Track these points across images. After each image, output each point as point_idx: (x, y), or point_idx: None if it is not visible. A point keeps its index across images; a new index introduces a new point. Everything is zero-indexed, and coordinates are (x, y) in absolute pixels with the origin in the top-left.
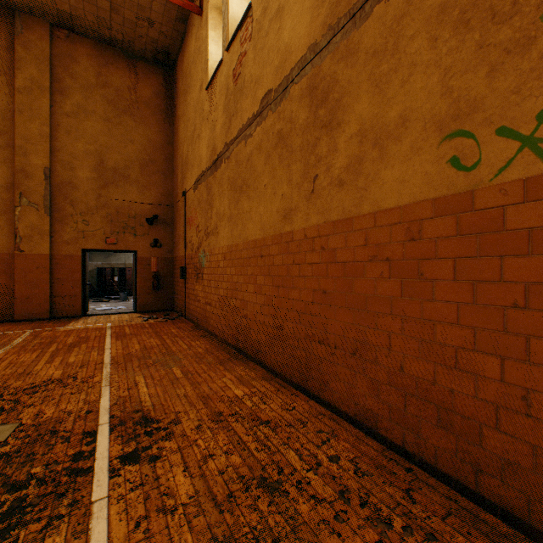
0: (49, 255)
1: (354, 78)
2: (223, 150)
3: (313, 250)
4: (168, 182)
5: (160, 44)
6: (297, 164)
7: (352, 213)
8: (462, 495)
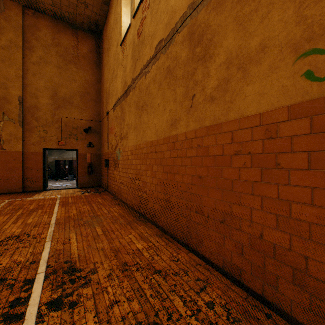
0: (22, 152)
1: (222, 22)
2: (131, 83)
3: (192, 147)
4: (98, 106)
5: (92, 19)
6: (180, 88)
7: (221, 120)
8: None
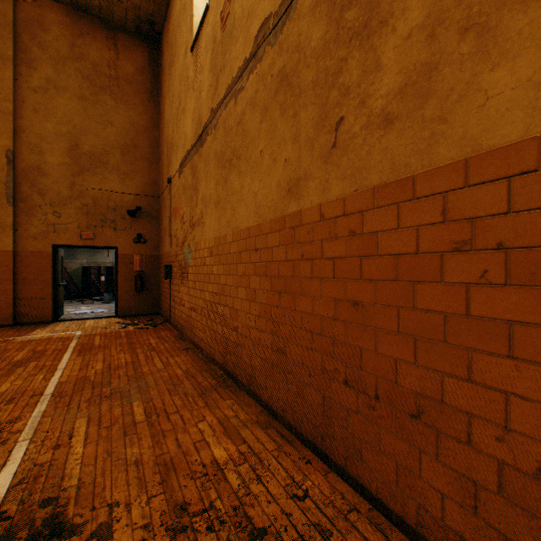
0: (12, 252)
1: None
2: (209, 119)
3: (335, 237)
4: (153, 170)
5: (143, 11)
6: (308, 109)
7: (412, 167)
8: None
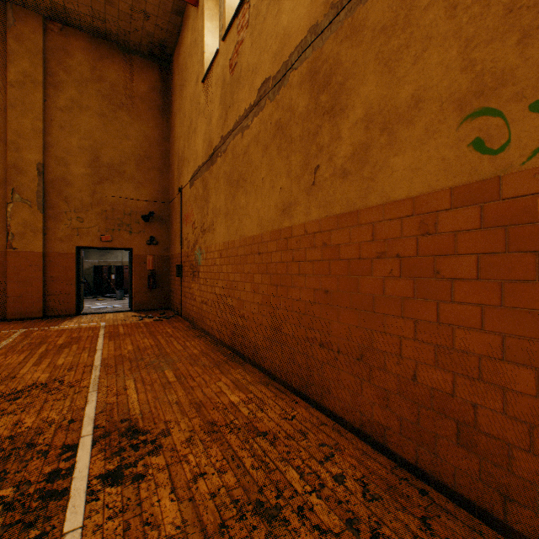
0: (42, 253)
1: (359, 58)
2: (219, 144)
3: (314, 247)
4: (164, 179)
5: (156, 38)
6: (296, 154)
7: (357, 205)
8: (487, 524)
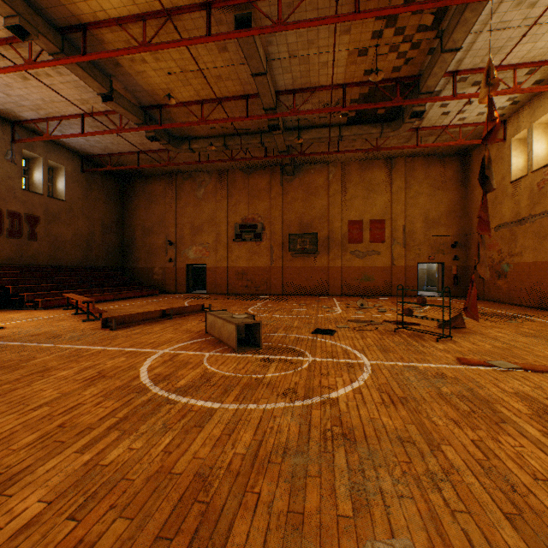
0: (404, 266)
1: None
2: (527, 217)
3: None
4: (461, 222)
5: (462, 148)
6: None
7: None
8: None
